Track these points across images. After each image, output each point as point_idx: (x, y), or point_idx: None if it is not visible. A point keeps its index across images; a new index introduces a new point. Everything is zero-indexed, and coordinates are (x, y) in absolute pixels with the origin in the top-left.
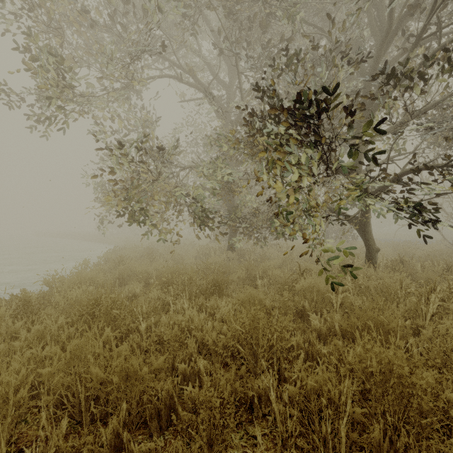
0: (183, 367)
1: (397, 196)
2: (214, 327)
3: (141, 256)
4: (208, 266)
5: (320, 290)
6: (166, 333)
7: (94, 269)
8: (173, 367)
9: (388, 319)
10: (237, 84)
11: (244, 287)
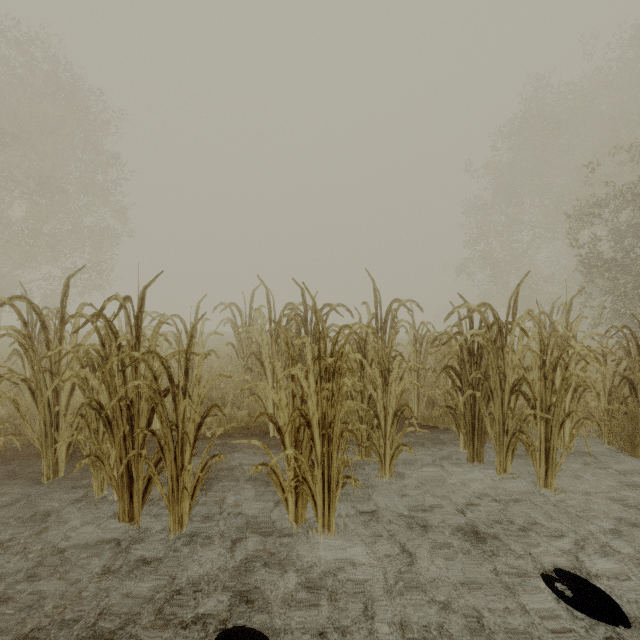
0: None
1: None
2: None
3: None
4: None
5: None
6: None
7: None
8: None
9: None
10: None
11: None
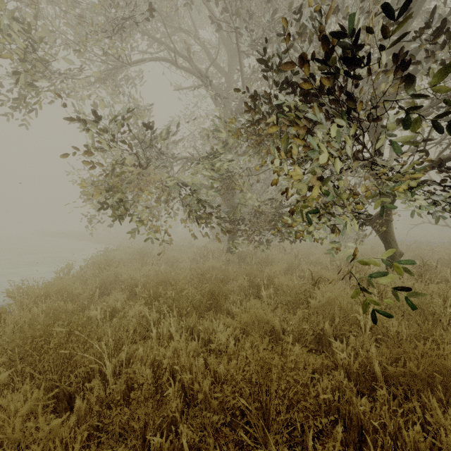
0: (158, 442)
1: (436, 190)
2: (207, 362)
3: (134, 258)
4: (204, 272)
5: (342, 307)
6: (138, 381)
7: (76, 274)
8: (145, 437)
9: (449, 358)
10: (237, 72)
11: (246, 297)
